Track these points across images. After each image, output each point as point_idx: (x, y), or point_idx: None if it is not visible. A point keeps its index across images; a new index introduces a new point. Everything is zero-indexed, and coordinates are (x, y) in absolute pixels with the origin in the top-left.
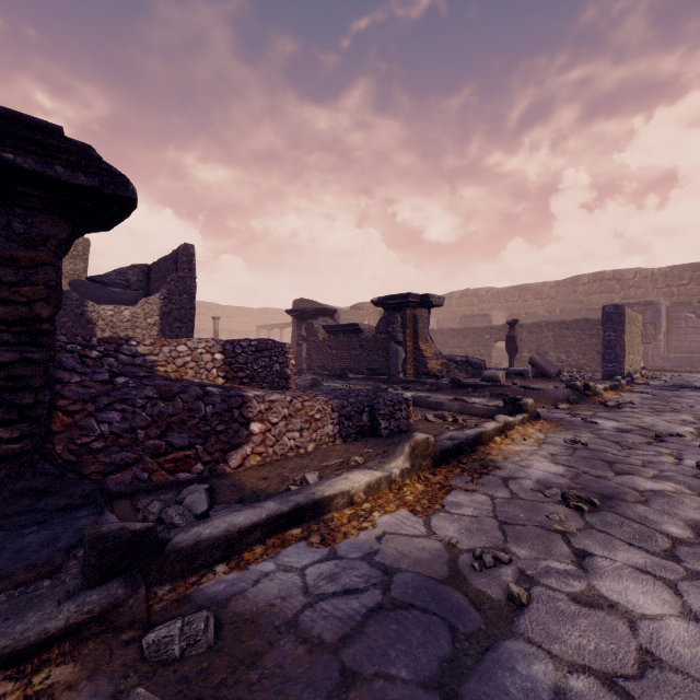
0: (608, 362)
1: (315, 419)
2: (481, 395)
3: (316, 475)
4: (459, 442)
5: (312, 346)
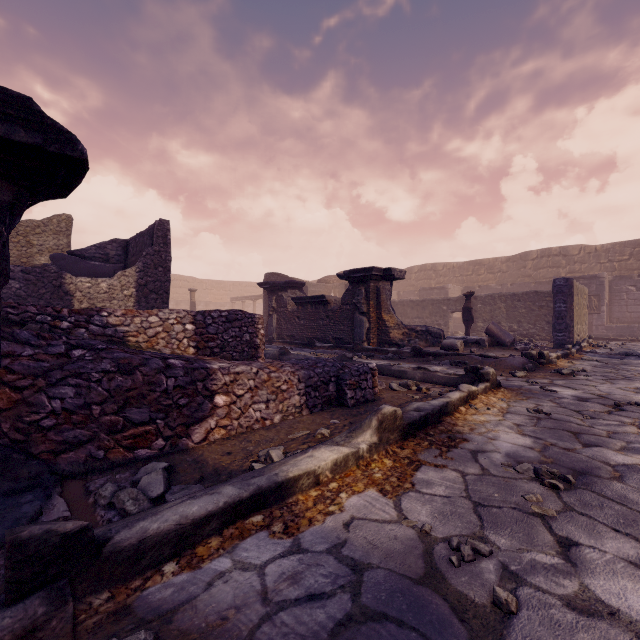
0: (559, 332)
1: (281, 390)
2: (441, 363)
3: (281, 450)
4: (426, 413)
5: (281, 316)
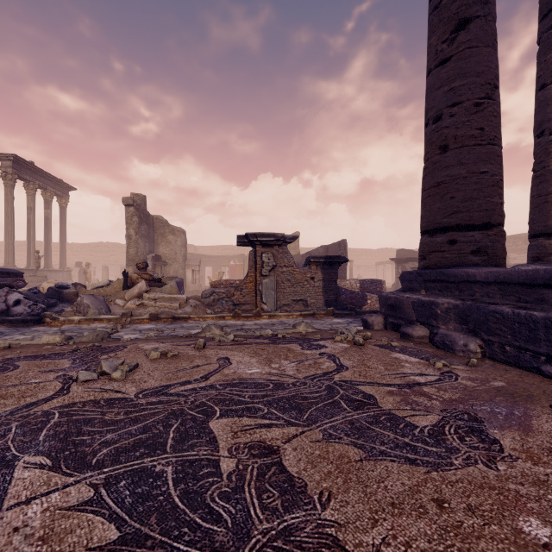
0: None
1: None
2: None
3: None
4: None
5: None
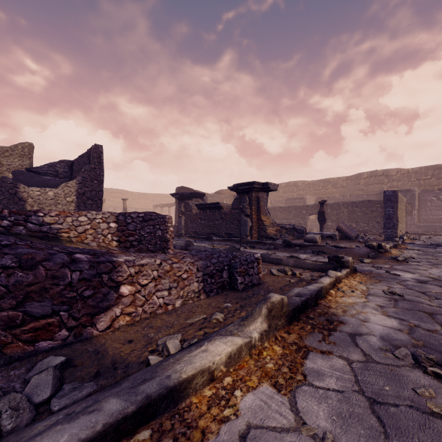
0: (388, 229)
1: (182, 278)
2: (306, 252)
3: (179, 338)
4: (306, 298)
5: (188, 218)
